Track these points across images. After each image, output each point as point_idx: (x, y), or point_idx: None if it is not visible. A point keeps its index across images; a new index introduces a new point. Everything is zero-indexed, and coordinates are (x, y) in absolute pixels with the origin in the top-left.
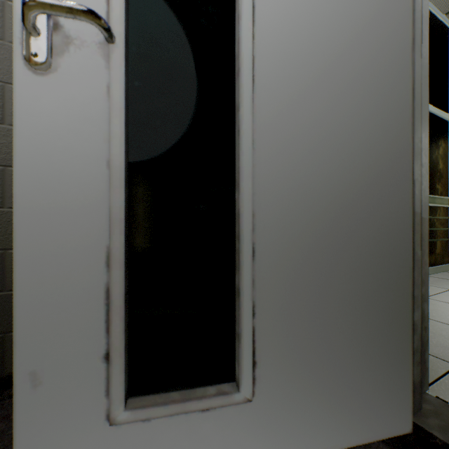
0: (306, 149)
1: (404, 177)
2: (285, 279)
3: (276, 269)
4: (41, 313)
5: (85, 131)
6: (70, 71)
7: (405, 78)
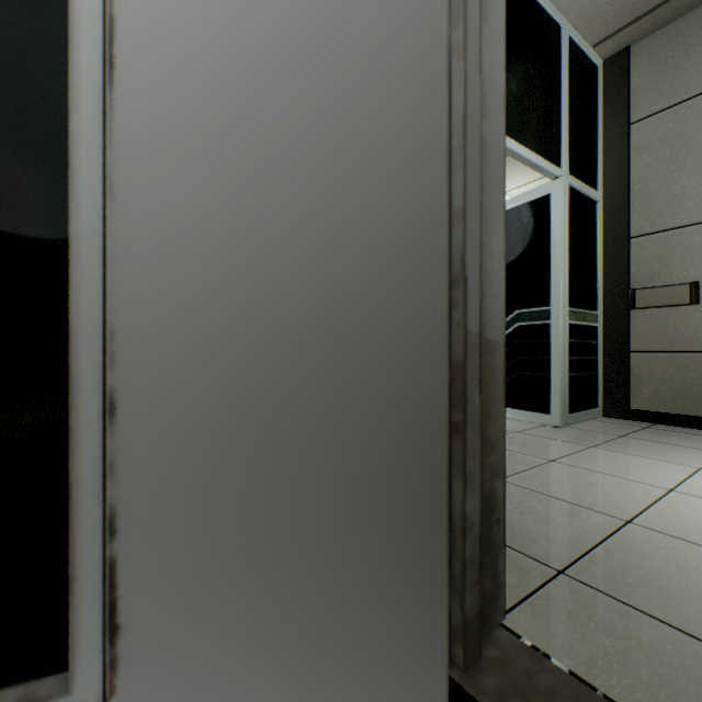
0: (236, 209)
1: (434, 271)
2: (190, 458)
3: (169, 438)
4: None
5: None
6: None
7: (435, 99)
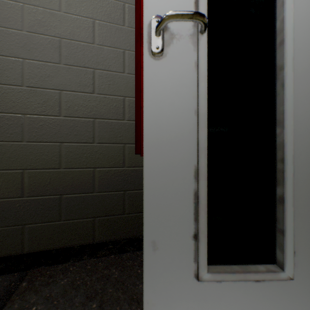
0: None
1: None
2: None
3: (309, 184)
4: (157, 205)
5: (182, 92)
6: (173, 55)
7: None
